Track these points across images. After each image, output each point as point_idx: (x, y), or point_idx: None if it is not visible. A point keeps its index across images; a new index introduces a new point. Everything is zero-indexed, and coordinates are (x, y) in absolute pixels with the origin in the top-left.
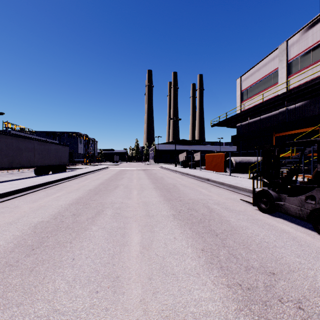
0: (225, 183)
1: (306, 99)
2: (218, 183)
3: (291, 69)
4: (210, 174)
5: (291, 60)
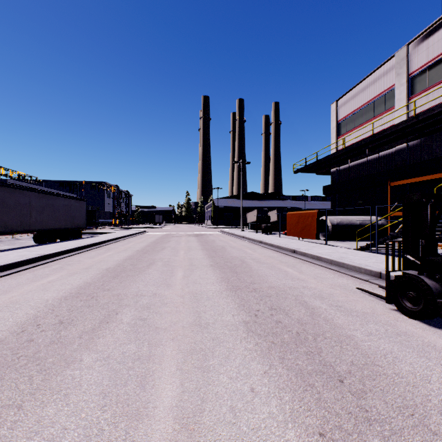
0: (322, 257)
1: (439, 130)
2: (310, 257)
3: (414, 87)
4: (296, 243)
5: (415, 73)
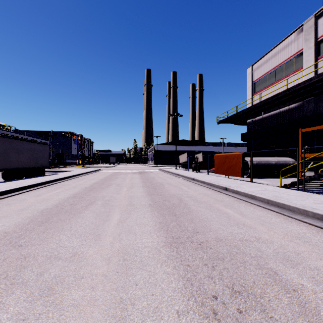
0: (257, 196)
1: None
2: (244, 195)
3: (320, 49)
4: (224, 180)
5: (321, 37)
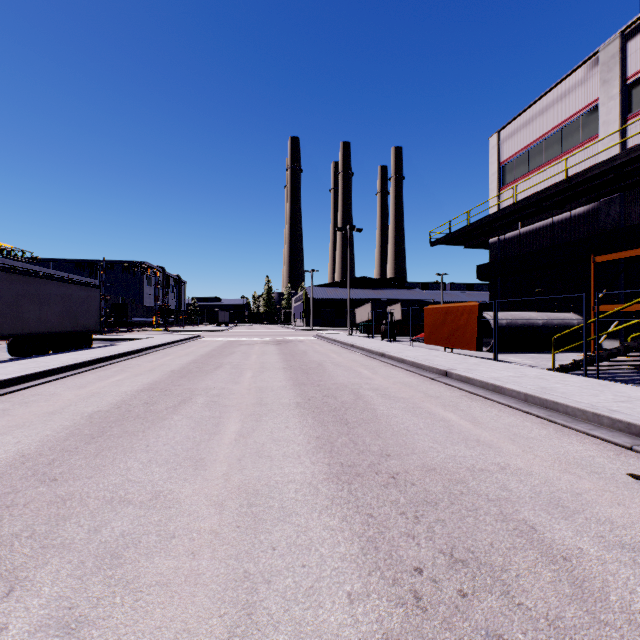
0: (506, 388)
1: None
2: (480, 385)
3: (633, 101)
4: (442, 356)
5: (635, 77)
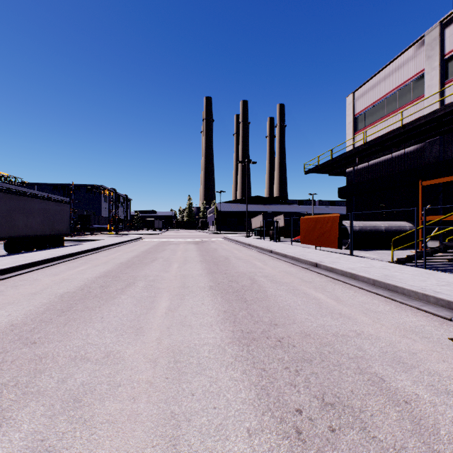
0: (360, 275)
1: None
2: (341, 273)
3: (449, 70)
4: (313, 252)
5: (450, 54)
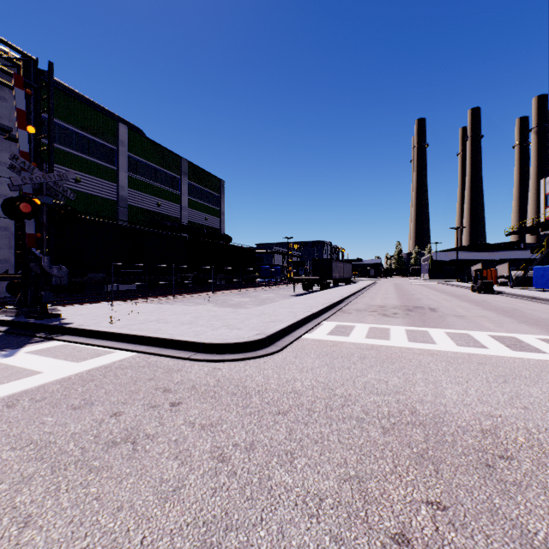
0: None
1: None
2: None
3: None
4: None
5: None
